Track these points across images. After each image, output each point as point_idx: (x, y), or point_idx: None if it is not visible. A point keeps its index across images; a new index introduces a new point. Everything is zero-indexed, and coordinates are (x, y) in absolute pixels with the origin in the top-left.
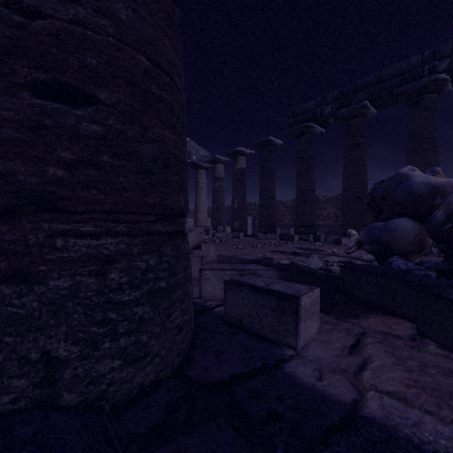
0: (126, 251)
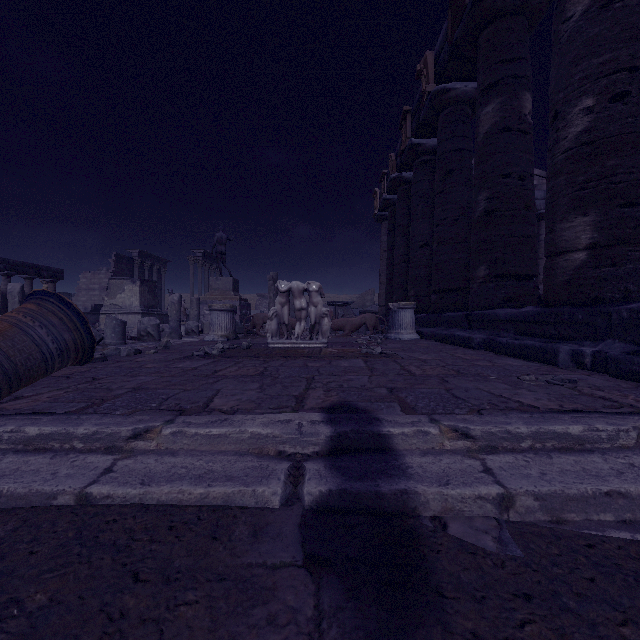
0: None
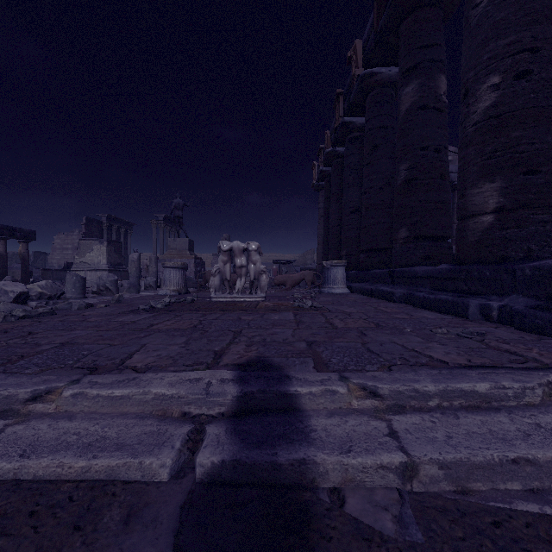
0: (551, 220)
